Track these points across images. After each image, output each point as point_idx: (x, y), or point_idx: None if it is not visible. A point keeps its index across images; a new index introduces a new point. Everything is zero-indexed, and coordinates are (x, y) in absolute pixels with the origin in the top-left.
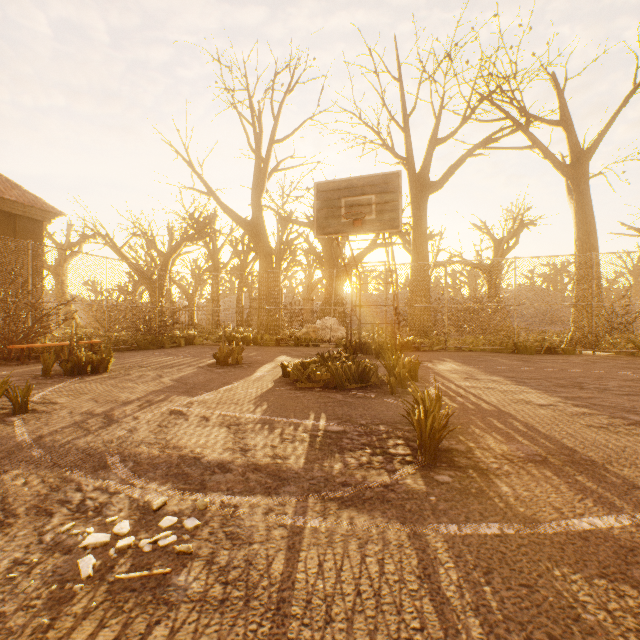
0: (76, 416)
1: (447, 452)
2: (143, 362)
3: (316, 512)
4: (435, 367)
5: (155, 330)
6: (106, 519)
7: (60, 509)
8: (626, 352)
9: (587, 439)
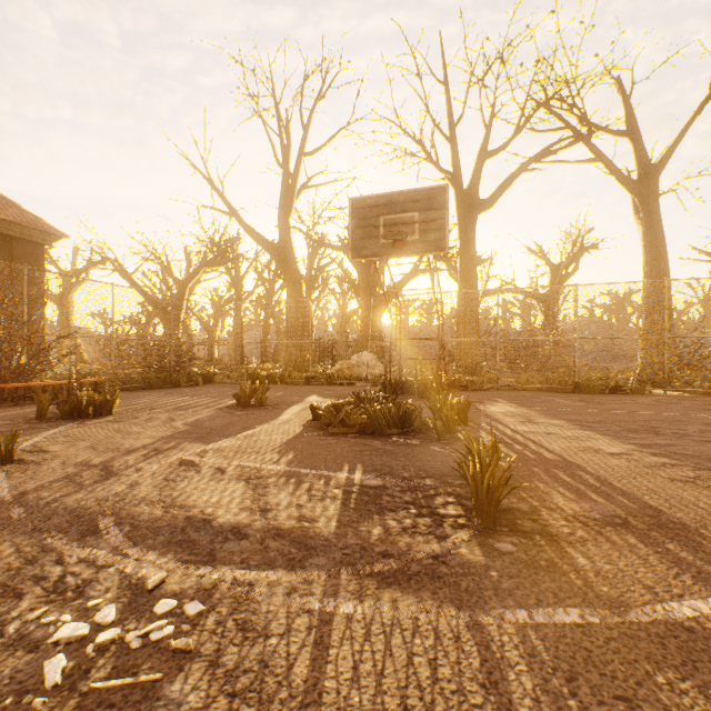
0: (69, 467)
1: (507, 513)
2: (154, 403)
3: (350, 592)
4: (487, 409)
5: (169, 367)
6: (88, 602)
7: (33, 588)
8: (702, 392)
9: (673, 496)
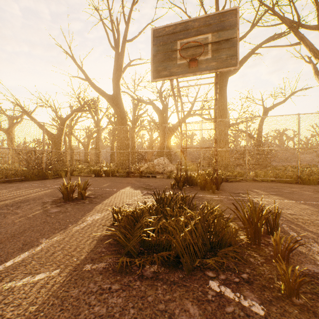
0: None
1: None
2: (2, 196)
3: None
4: (263, 203)
5: (45, 166)
6: None
7: None
8: None
9: None
